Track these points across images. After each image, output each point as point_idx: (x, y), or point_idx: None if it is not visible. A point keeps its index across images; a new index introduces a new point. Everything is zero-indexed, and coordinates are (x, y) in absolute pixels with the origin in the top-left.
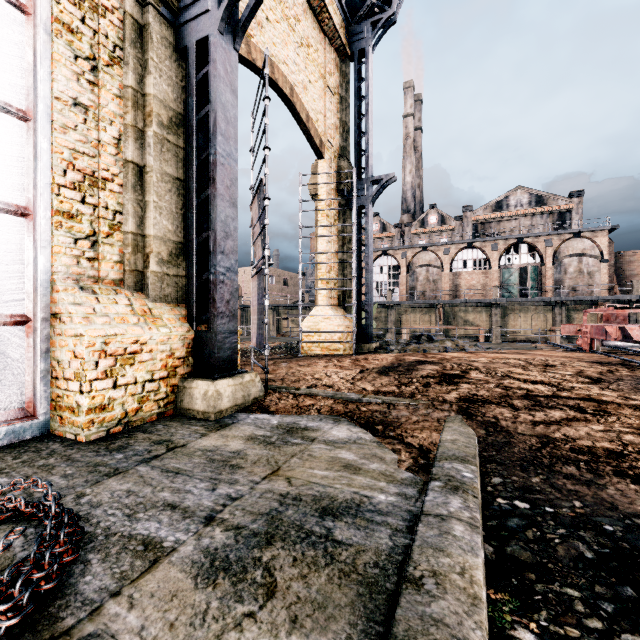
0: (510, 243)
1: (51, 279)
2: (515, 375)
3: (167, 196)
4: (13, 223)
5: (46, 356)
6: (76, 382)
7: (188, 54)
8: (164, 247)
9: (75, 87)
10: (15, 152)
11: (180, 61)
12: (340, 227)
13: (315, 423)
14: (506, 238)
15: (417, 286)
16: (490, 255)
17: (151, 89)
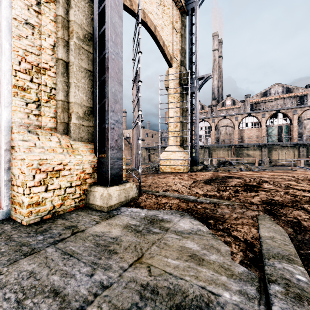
0: (272, 113)
1: (11, 126)
2: (294, 186)
3: (82, 80)
4: None
5: (8, 171)
6: (21, 188)
7: None
8: (80, 109)
9: (26, 13)
10: None
11: (90, 3)
12: (181, 104)
13: (168, 216)
14: (270, 110)
15: (220, 137)
16: (261, 120)
17: (72, 17)
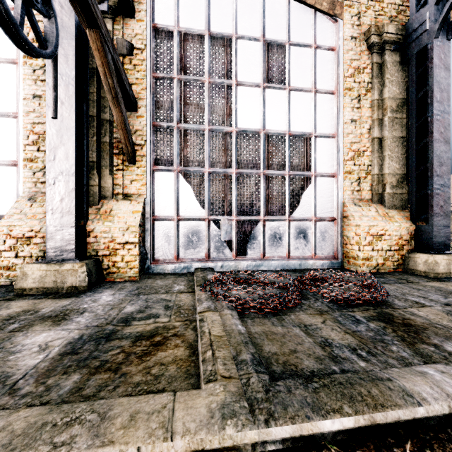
0: None
1: (343, 201)
2: None
3: (395, 149)
4: (330, 180)
5: (341, 234)
6: (356, 246)
7: (410, 62)
8: (393, 178)
9: (351, 114)
10: (331, 152)
11: (403, 68)
12: None
13: None
14: None
15: None
16: None
17: (386, 95)
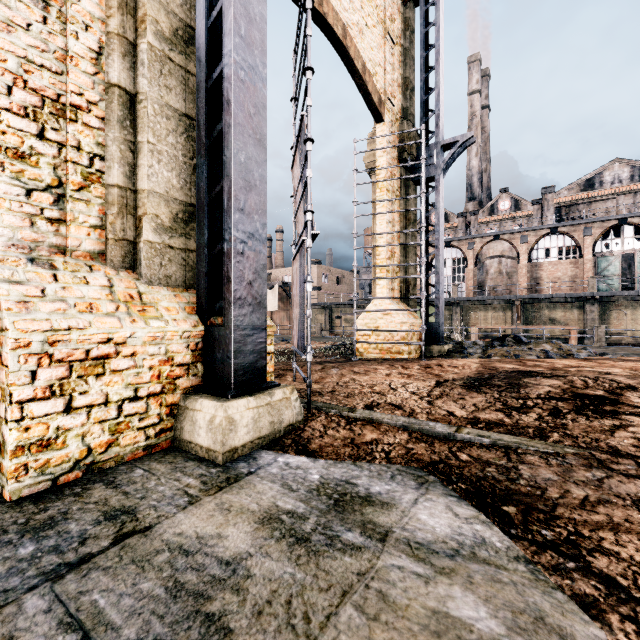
0: (608, 225)
1: None
2: None
3: (170, 137)
4: None
5: None
6: (2, 403)
7: None
8: (165, 208)
9: None
10: None
11: None
12: (403, 205)
13: (383, 485)
14: (603, 220)
15: (487, 280)
16: (581, 241)
17: None
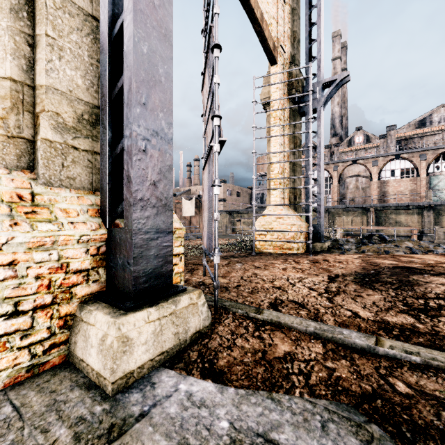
0: (439, 152)
1: None
2: None
3: (73, 35)
4: None
5: None
6: None
7: None
8: (68, 107)
9: None
10: None
11: None
12: (291, 131)
13: None
14: (435, 148)
15: (347, 193)
16: (418, 164)
17: None
